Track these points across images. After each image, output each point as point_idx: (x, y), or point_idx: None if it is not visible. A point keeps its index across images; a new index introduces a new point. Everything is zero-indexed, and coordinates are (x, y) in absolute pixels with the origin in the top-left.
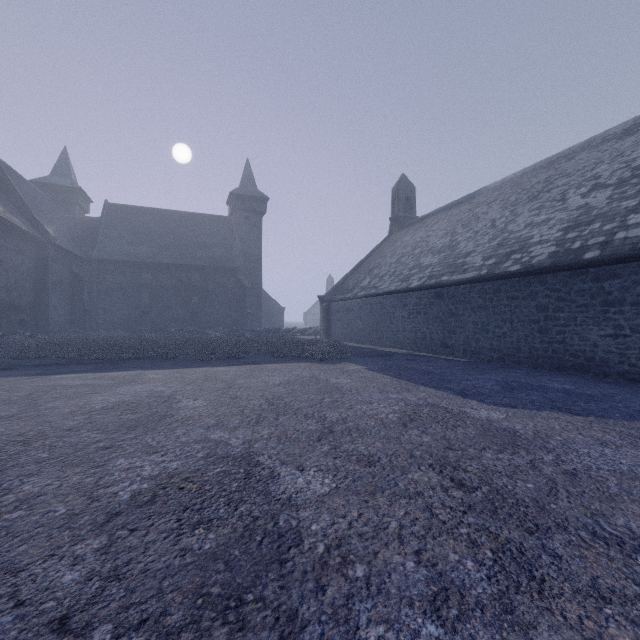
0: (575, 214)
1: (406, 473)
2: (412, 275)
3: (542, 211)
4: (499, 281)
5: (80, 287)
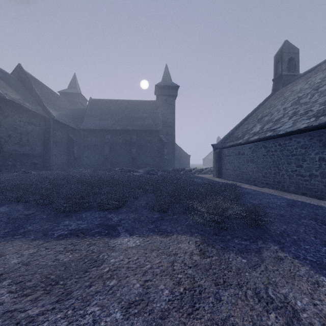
0: None
1: None
2: None
3: None
4: None
5: (72, 144)
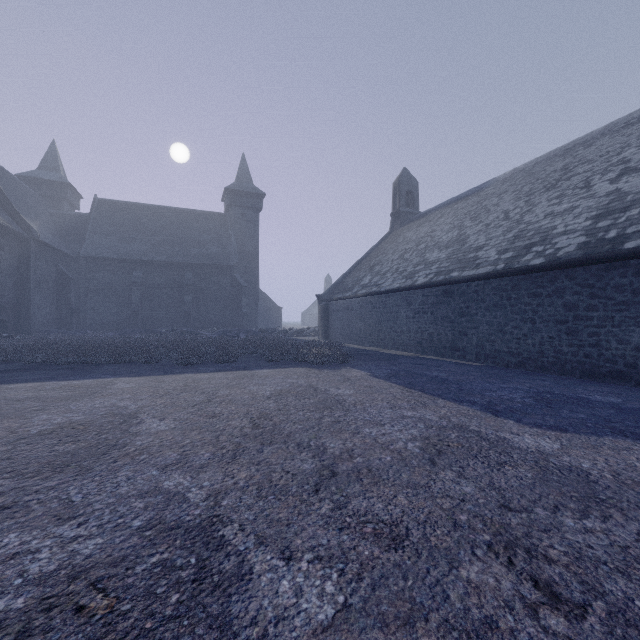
0: (605, 201)
1: (456, 566)
2: (417, 272)
3: (563, 199)
4: (518, 276)
5: (67, 285)
